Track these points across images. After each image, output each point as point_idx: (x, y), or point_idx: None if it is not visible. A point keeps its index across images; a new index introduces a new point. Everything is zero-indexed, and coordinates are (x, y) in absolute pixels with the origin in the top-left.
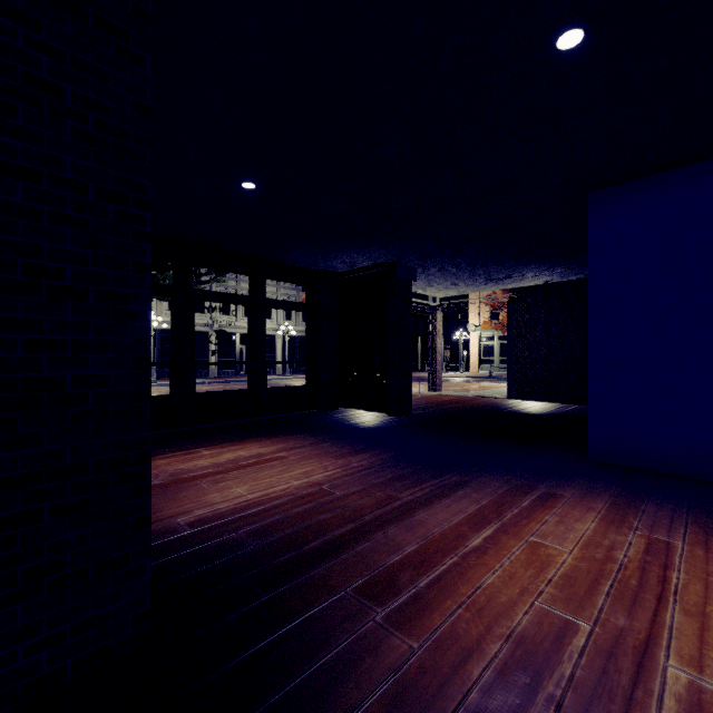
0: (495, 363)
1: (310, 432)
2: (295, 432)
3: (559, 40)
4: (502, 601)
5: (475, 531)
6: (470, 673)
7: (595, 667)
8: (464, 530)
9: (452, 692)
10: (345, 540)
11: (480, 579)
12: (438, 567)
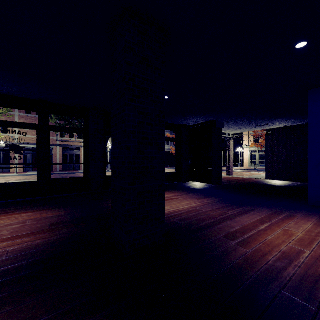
0: (256, 163)
1: (182, 190)
2: (176, 190)
3: (297, 45)
4: (276, 243)
5: (261, 224)
6: (268, 258)
7: (312, 261)
8: (256, 224)
9: (263, 261)
10: (213, 224)
11: (266, 237)
12: (249, 233)
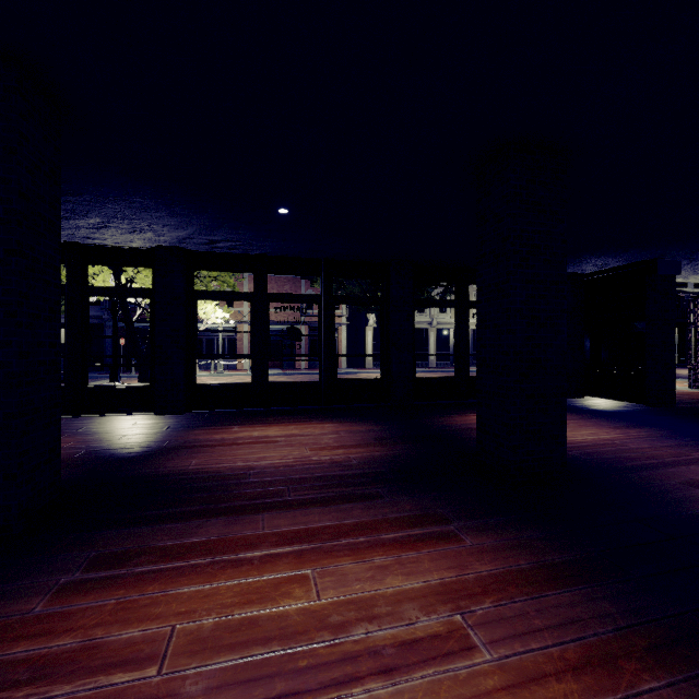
0: None
1: (571, 411)
2: None
3: None
4: None
5: None
6: None
7: None
8: None
9: None
10: (655, 466)
11: None
12: None
